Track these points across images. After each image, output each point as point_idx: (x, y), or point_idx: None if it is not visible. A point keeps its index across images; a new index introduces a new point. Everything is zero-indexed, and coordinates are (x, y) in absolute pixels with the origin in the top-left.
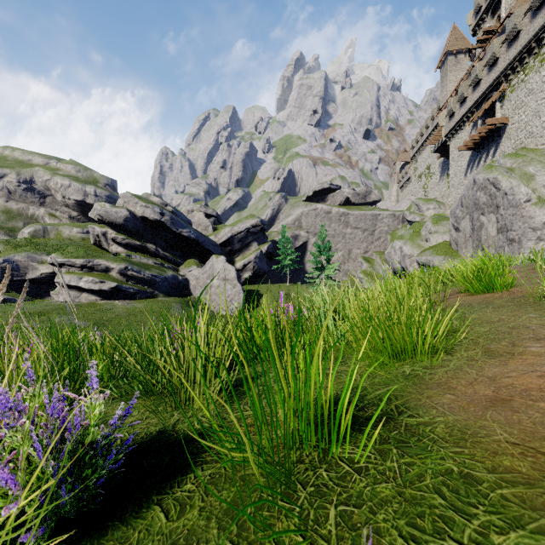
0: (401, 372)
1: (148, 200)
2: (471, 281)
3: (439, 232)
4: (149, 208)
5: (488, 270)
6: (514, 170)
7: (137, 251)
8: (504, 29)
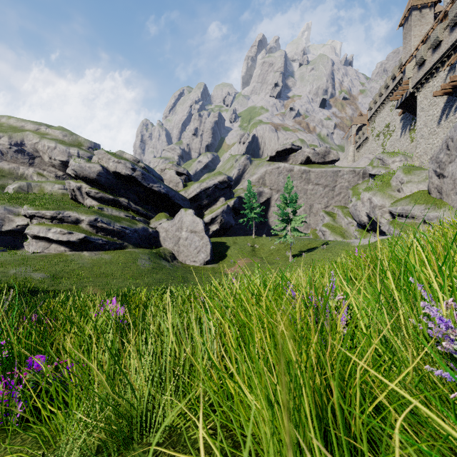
0: None
1: (121, 157)
2: None
3: (413, 182)
4: (121, 163)
5: None
6: None
7: (110, 205)
8: None
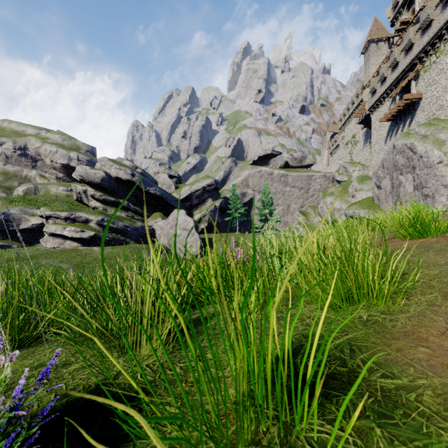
0: (357, 317)
1: (121, 163)
2: (406, 227)
3: (364, 190)
4: (122, 170)
5: (423, 216)
6: (428, 137)
7: (112, 206)
8: (418, 20)
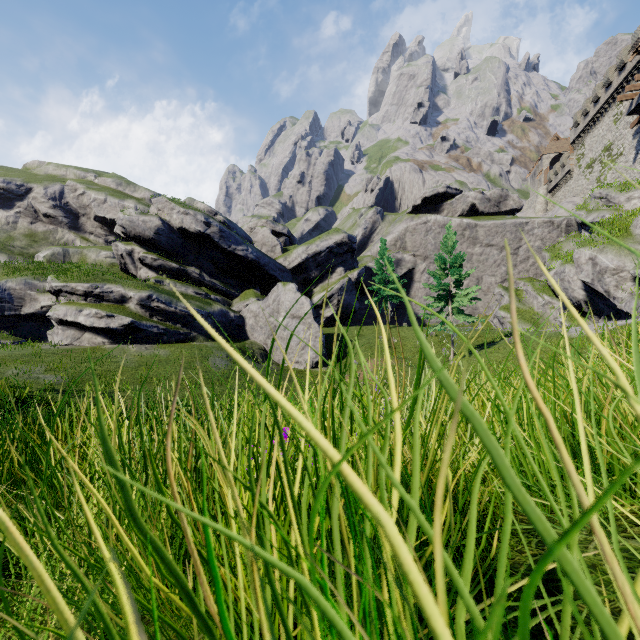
0: None
1: (190, 206)
2: None
3: None
4: (189, 215)
5: None
6: None
7: (174, 277)
8: None
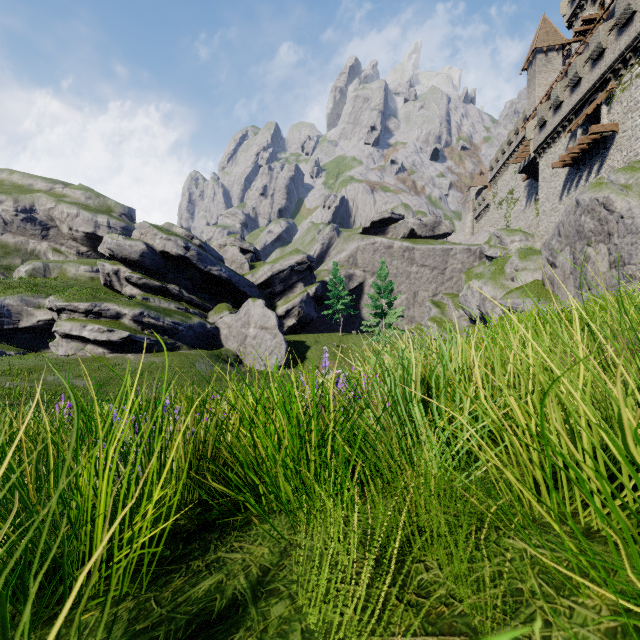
0: None
1: (170, 231)
2: None
3: (529, 269)
4: (171, 240)
5: None
6: (631, 187)
7: (156, 293)
8: (611, 15)
